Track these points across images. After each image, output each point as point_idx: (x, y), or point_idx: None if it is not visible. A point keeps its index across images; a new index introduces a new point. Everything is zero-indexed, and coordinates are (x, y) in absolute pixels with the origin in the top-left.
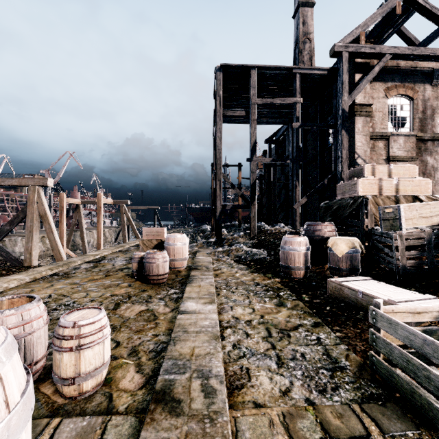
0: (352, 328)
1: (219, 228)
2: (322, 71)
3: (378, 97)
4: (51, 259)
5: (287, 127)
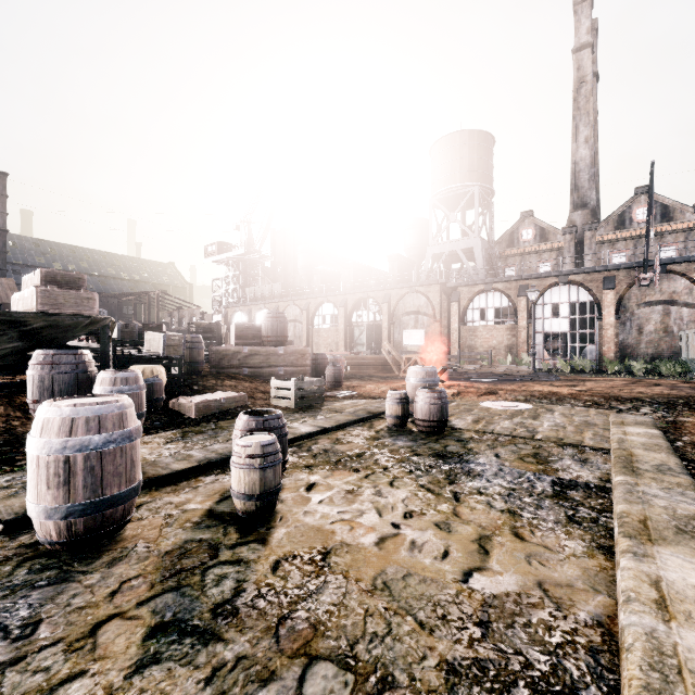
0: None
1: None
2: None
3: None
4: None
5: None
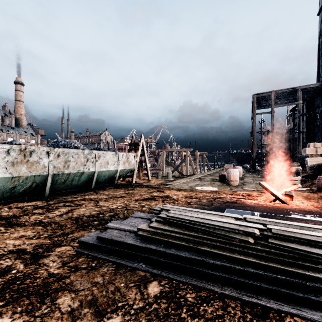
0: None
1: (254, 165)
2: (316, 85)
3: None
4: None
5: None
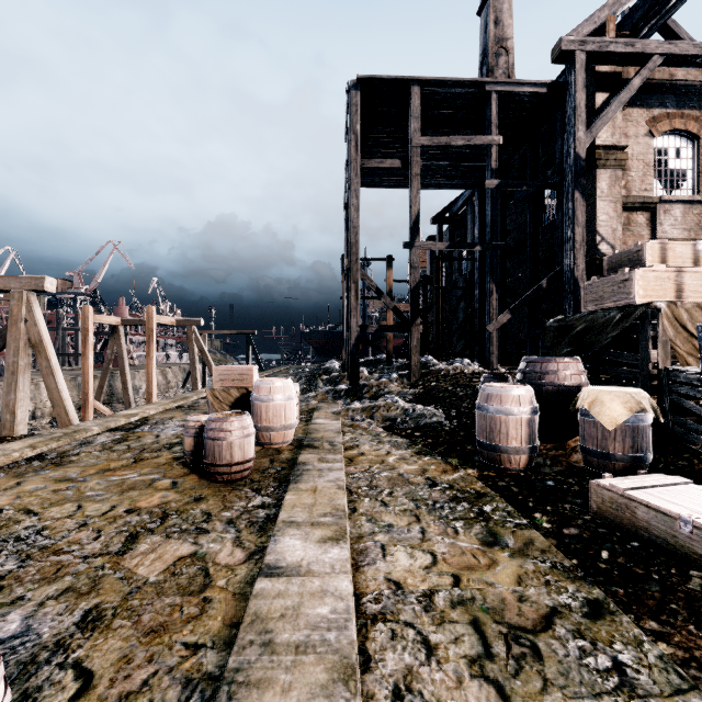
0: (694, 626)
1: (355, 367)
2: (538, 88)
3: (636, 135)
4: None
5: (470, 194)
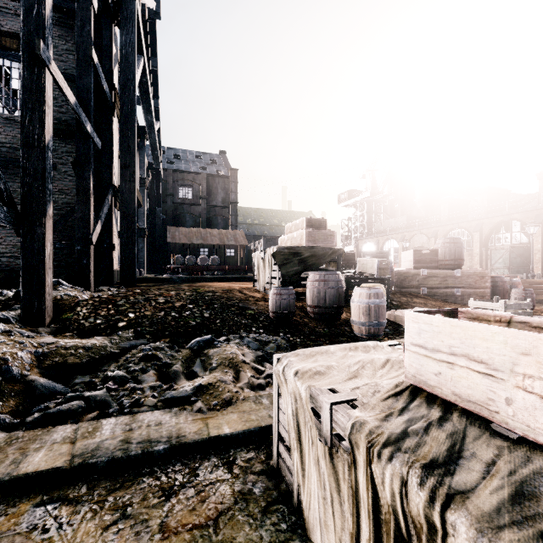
0: None
1: None
2: None
3: None
4: None
5: None
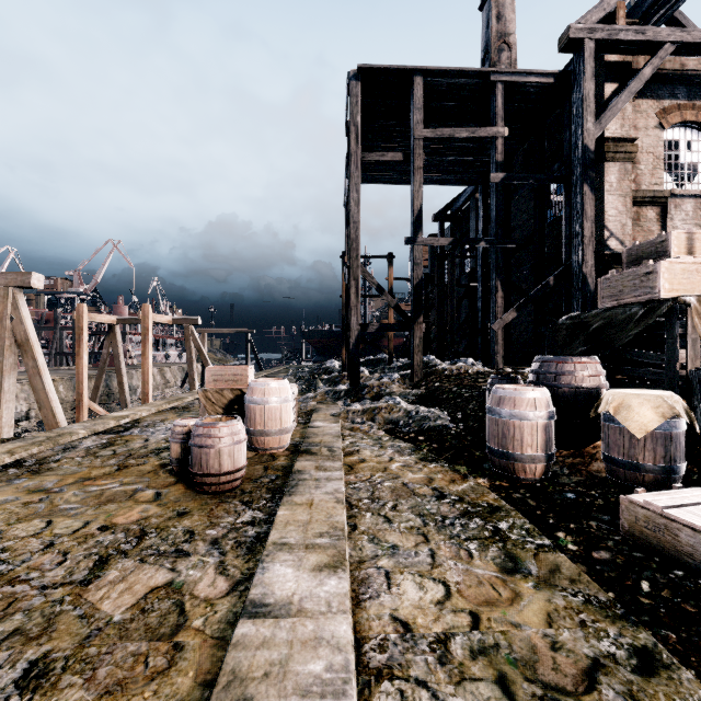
0: None
1: (356, 367)
2: (545, 78)
3: (646, 127)
4: (68, 419)
5: (473, 191)
